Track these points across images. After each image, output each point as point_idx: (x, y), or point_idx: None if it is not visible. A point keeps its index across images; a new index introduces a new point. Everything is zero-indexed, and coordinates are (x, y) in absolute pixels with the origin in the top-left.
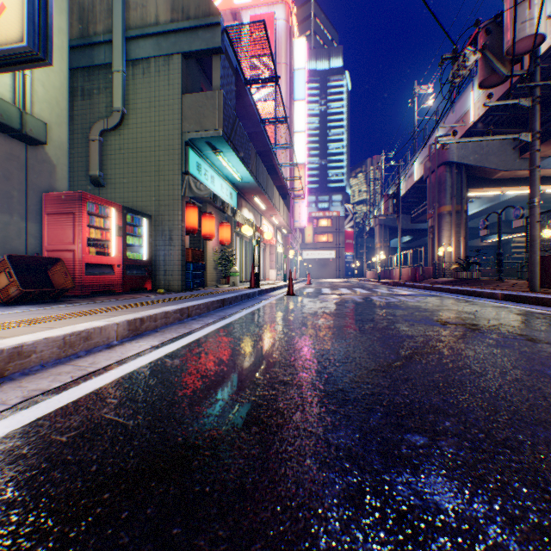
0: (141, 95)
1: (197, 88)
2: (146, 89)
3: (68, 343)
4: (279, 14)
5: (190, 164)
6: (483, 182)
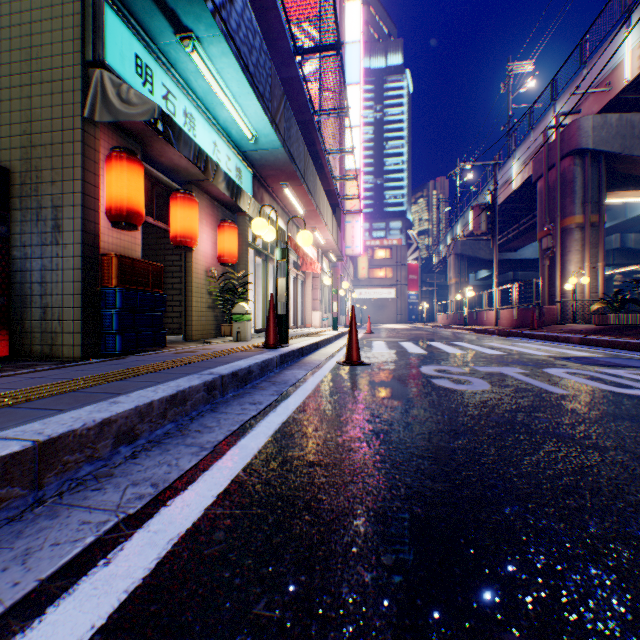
0: None
1: None
2: None
3: None
4: None
5: (110, 46)
6: (628, 181)
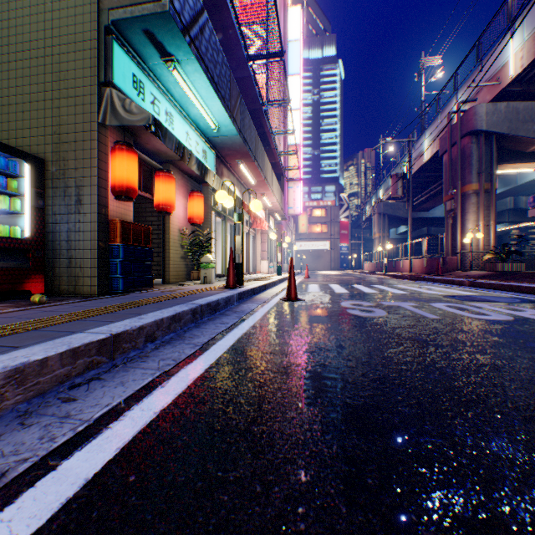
0: None
1: None
2: None
3: None
4: None
5: (116, 71)
6: (515, 155)
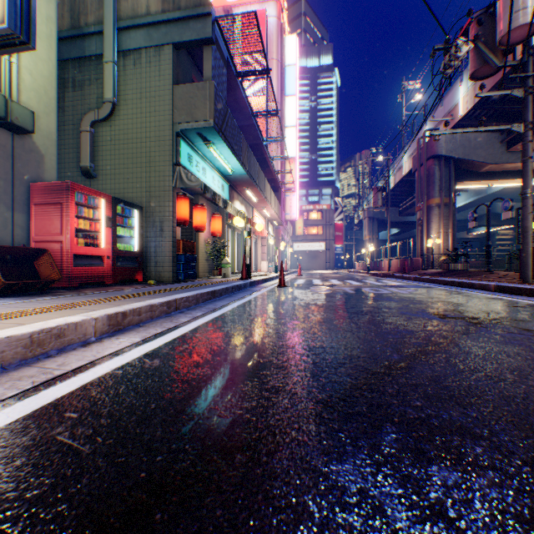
0: (132, 86)
1: (189, 79)
2: (137, 80)
3: (36, 342)
4: (270, 11)
5: (181, 155)
6: (471, 175)
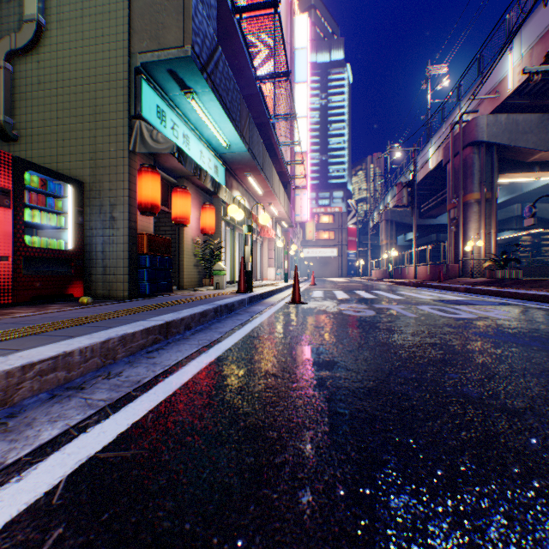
0: None
1: None
2: None
3: None
4: None
5: (144, 105)
6: (516, 165)
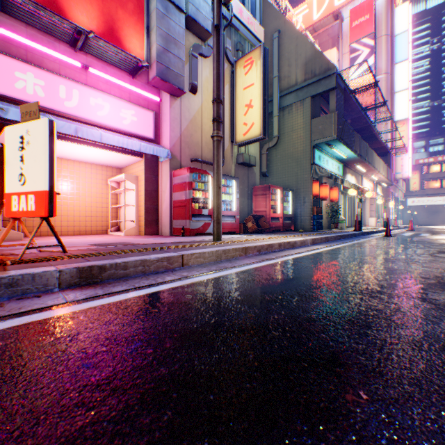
0: (286, 125)
1: (317, 109)
2: (289, 121)
3: (301, 242)
4: None
5: (315, 158)
6: None
